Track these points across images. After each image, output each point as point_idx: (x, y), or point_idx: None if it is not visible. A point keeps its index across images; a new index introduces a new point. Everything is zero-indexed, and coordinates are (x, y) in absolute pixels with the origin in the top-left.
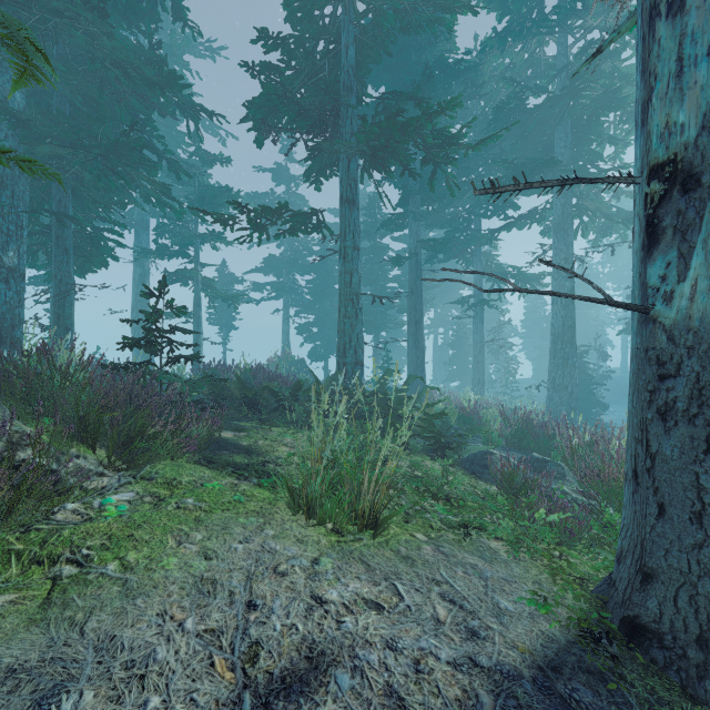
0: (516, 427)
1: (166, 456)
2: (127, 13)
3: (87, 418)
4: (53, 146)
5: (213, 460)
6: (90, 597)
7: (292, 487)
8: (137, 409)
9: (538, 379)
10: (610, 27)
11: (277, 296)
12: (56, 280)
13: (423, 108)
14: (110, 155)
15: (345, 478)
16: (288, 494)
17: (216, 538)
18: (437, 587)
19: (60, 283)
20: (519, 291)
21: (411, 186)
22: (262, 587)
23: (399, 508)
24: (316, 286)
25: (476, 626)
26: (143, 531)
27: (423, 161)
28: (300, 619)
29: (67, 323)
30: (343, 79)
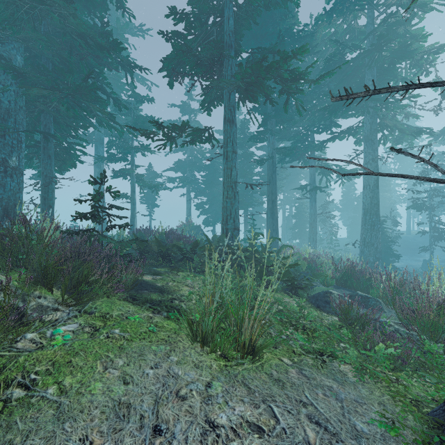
0: (343, 272)
1: (103, 296)
2: (87, 5)
3: (48, 269)
4: (39, 89)
5: (136, 298)
6: (29, 420)
7: (191, 321)
8: (83, 263)
9: (351, 238)
10: (404, 3)
11: (183, 185)
12: (43, 175)
13: (281, 54)
14: (76, 95)
15: (230, 316)
16: (188, 327)
17: (134, 364)
18: (304, 409)
19: (45, 177)
20: (372, 174)
21: (269, 113)
22: (166, 411)
23: (269, 336)
24: (208, 179)
25: None
26: (79, 358)
27: (280, 92)
28: (196, 444)
29: (50, 203)
30: (226, 39)
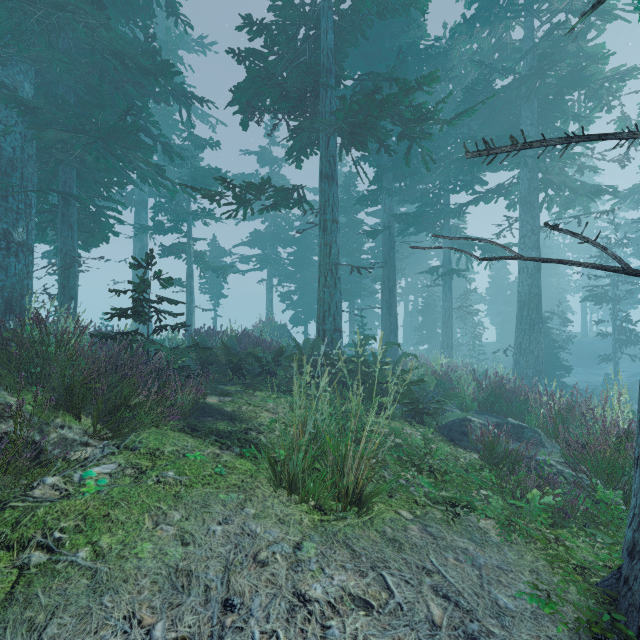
0: (488, 391)
1: (151, 425)
2: (125, 10)
3: (74, 387)
4: (57, 131)
5: (197, 428)
6: (55, 592)
7: (273, 460)
8: (122, 379)
9: (502, 343)
10: (576, 9)
11: (262, 267)
12: (61, 253)
13: (400, 84)
14: (108, 139)
15: (328, 453)
16: (270, 468)
17: (195, 518)
18: (428, 578)
19: (65, 256)
20: (520, 258)
21: (384, 164)
22: (240, 581)
23: (382, 480)
24: (297, 258)
25: (476, 630)
26: (120, 511)
27: (399, 137)
28: (281, 624)
29: (71, 292)
30: (322, 61)
